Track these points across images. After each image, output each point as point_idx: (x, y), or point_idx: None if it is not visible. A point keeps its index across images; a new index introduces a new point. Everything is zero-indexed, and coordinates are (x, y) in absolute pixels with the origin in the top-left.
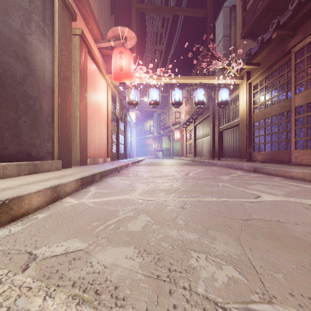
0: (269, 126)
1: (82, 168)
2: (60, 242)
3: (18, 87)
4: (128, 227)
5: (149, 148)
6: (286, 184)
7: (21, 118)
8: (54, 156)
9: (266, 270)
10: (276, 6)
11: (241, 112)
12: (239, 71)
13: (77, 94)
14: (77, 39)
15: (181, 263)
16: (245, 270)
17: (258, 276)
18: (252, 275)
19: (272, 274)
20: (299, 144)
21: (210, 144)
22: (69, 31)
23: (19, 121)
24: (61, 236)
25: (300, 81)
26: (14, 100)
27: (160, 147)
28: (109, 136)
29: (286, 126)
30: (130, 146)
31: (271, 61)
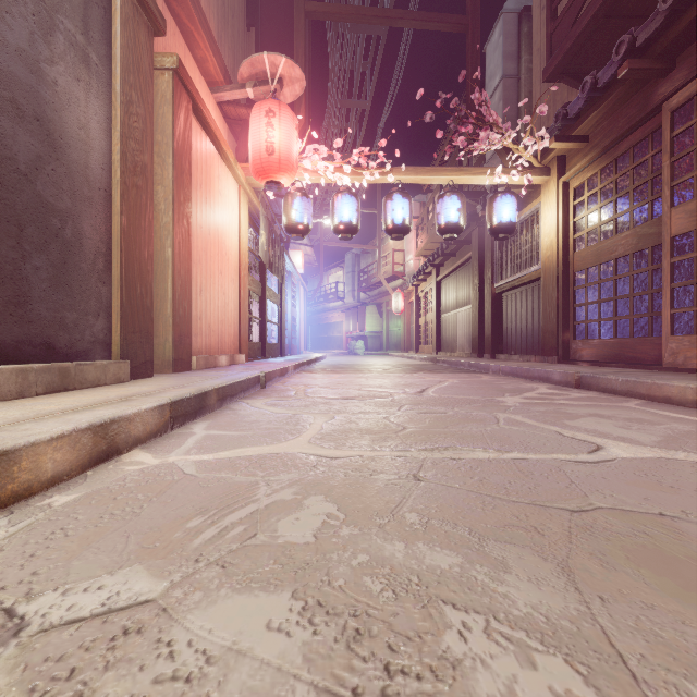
0: (610, 280)
1: (178, 378)
2: (97, 577)
3: (22, 185)
4: (279, 531)
5: (335, 332)
6: (658, 416)
7: (28, 261)
8: (111, 351)
9: (659, 672)
10: (625, 6)
11: (544, 249)
12: (541, 156)
13: (169, 206)
14: (167, 79)
15: (418, 645)
16: (600, 672)
17: (640, 692)
18: (622, 687)
19: (679, 684)
20: (680, 322)
21: (472, 322)
22: (148, 60)
23: (25, 266)
24: (103, 559)
25: (683, 176)
26: (11, 216)
27: (359, 331)
28: (243, 305)
29: (651, 280)
30: (293, 329)
31: (614, 132)
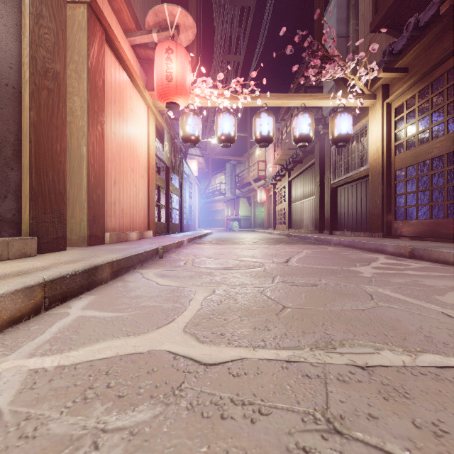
0: (426, 175)
1: (84, 251)
2: None
3: None
4: None
5: (219, 216)
6: None
7: None
8: (20, 229)
9: None
10: None
11: (371, 153)
12: (369, 86)
13: (84, 112)
14: (83, 11)
15: None
16: None
17: None
18: None
19: None
20: None
21: (315, 208)
22: None
23: None
24: None
25: None
26: None
27: (235, 215)
28: (151, 195)
29: None
30: (190, 213)
31: (431, 62)
